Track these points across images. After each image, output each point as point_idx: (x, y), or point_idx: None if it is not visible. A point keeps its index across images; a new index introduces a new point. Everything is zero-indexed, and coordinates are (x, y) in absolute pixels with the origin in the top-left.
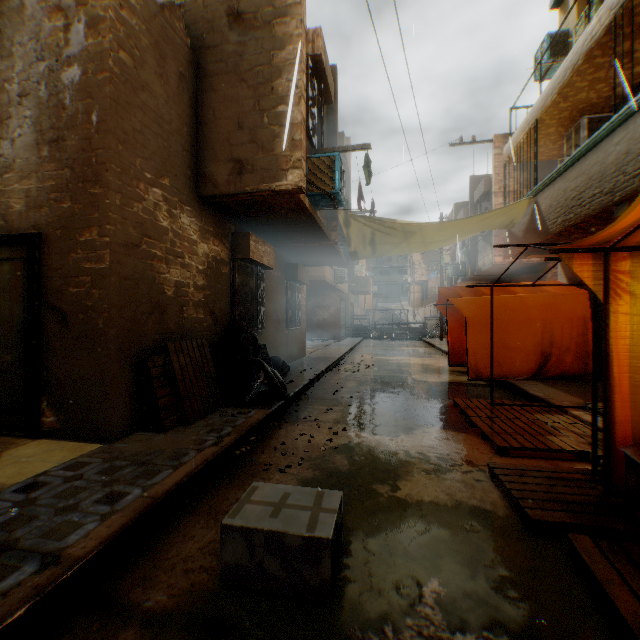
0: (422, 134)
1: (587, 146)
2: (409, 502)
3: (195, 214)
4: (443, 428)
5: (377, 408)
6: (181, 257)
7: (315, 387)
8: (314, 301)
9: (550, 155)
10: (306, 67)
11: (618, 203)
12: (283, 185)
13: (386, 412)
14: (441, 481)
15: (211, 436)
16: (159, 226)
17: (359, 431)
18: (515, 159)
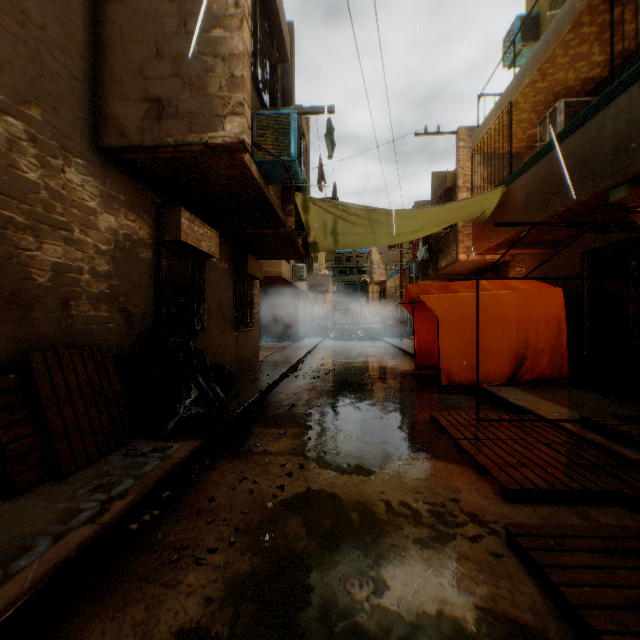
0: (389, 112)
1: (577, 122)
2: (406, 620)
3: (94, 172)
4: (426, 456)
5: (342, 428)
6: (67, 229)
7: (267, 400)
8: (271, 300)
9: (518, 147)
10: (254, 1)
11: (615, 185)
12: (219, 137)
13: (354, 434)
14: (445, 561)
15: (93, 500)
16: (21, 177)
17: (321, 468)
18: (484, 149)
